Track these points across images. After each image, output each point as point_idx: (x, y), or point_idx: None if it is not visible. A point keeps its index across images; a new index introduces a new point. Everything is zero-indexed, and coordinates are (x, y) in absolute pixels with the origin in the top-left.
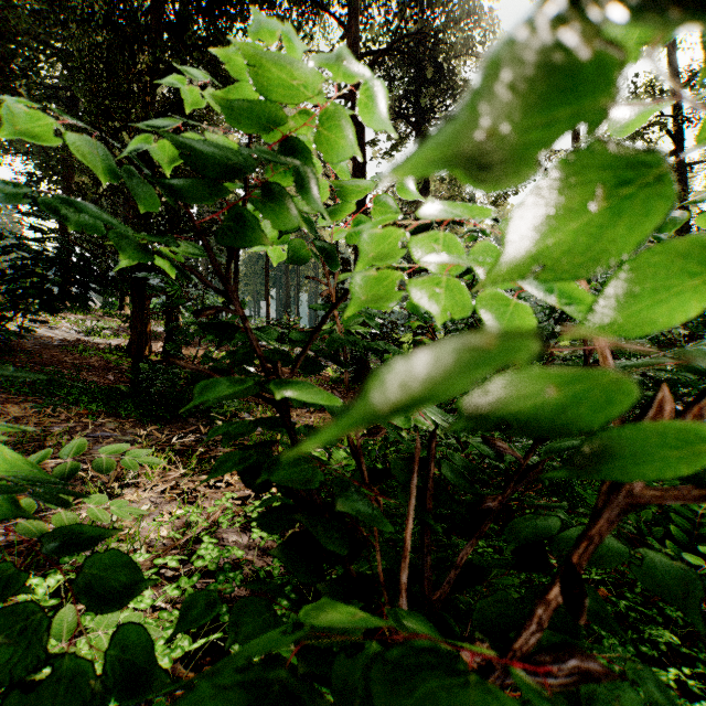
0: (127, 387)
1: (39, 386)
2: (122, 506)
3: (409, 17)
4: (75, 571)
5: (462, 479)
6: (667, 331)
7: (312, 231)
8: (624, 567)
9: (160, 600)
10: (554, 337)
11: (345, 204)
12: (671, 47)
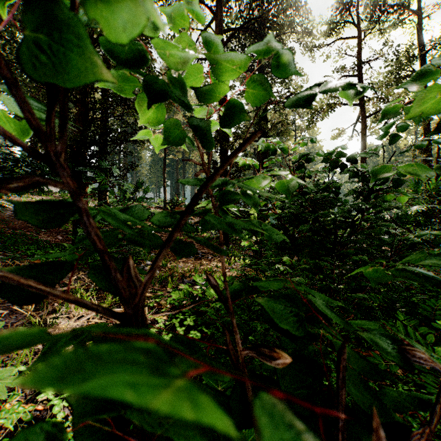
0: (68, 244)
1: (8, 244)
2: (4, 378)
3: (255, 6)
4: (10, 391)
5: (368, 394)
6: (431, 207)
7: (184, 96)
8: (422, 382)
9: (68, 423)
10: (364, 211)
11: (220, 84)
12: (419, 28)
